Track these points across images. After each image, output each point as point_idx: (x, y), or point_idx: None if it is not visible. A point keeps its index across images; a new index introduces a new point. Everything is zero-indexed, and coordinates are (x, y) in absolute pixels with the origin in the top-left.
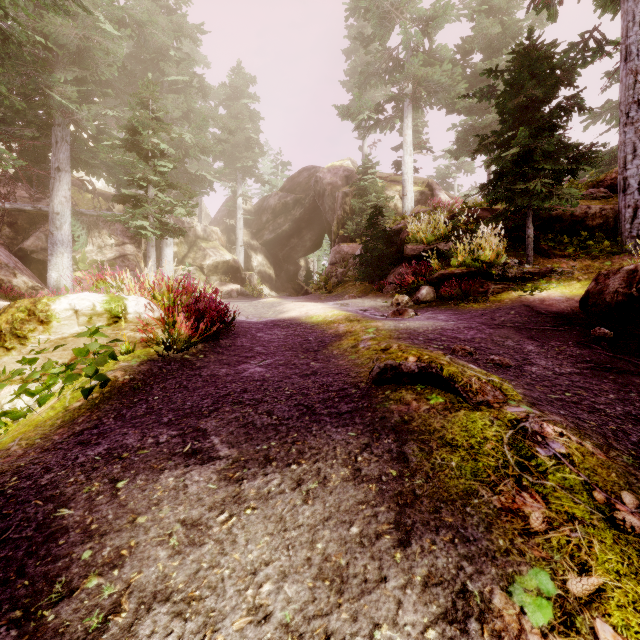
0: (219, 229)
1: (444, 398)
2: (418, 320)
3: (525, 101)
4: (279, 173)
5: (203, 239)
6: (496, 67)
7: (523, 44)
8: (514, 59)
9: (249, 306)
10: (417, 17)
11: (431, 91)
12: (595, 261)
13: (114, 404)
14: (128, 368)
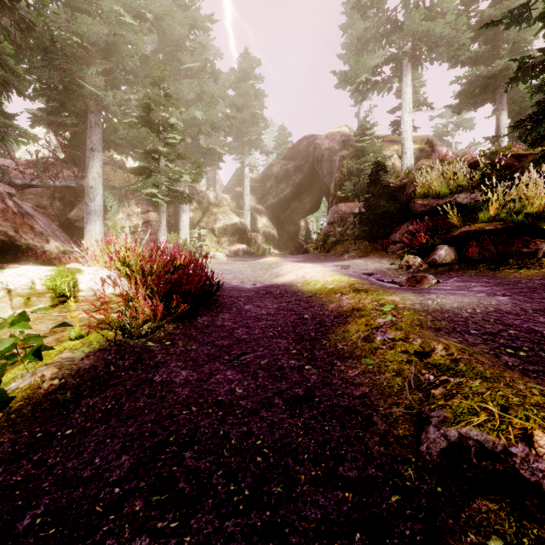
0: (229, 196)
1: None
2: (449, 293)
3: None
4: (282, 145)
5: (215, 205)
6: None
7: None
8: None
9: (248, 267)
10: None
11: (432, 46)
12: None
13: (4, 442)
14: (66, 365)
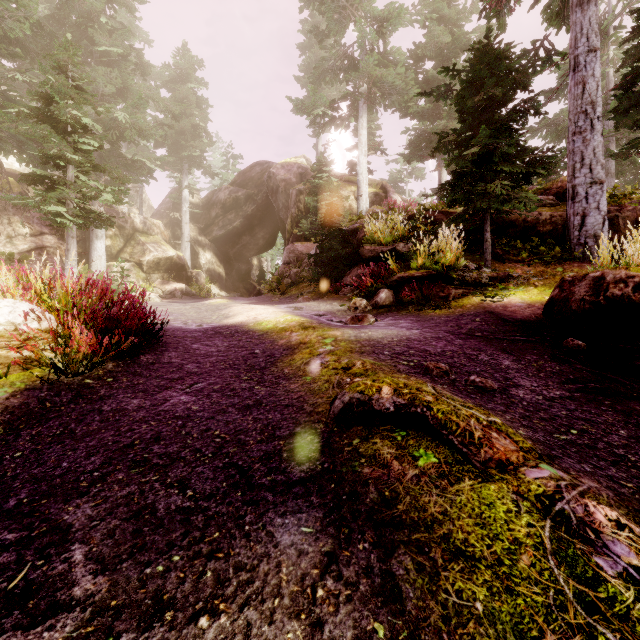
0: (162, 222)
1: (437, 456)
2: (380, 328)
3: (484, 100)
4: (230, 167)
5: (142, 232)
6: (454, 66)
7: (482, 42)
8: (471, 59)
9: (191, 308)
10: (372, 16)
11: (385, 93)
12: (548, 267)
13: None
14: None
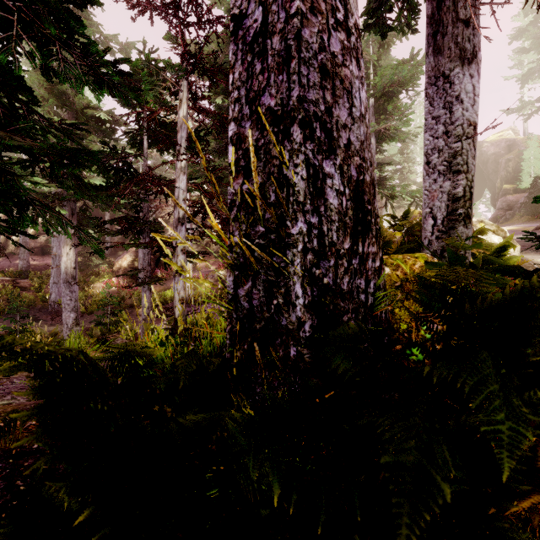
0: None
1: None
2: None
3: None
4: None
5: None
6: None
7: None
8: None
9: None
10: None
11: None
12: None
13: None
14: None
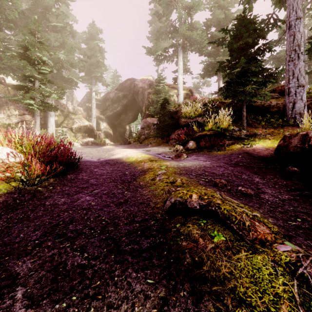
0: (82, 108)
1: (224, 236)
2: (190, 161)
3: (242, 44)
4: (115, 81)
5: (72, 113)
6: (226, 28)
7: (241, 15)
8: (235, 24)
9: (95, 150)
10: (185, 6)
11: (191, 43)
12: (275, 129)
13: None
14: None
